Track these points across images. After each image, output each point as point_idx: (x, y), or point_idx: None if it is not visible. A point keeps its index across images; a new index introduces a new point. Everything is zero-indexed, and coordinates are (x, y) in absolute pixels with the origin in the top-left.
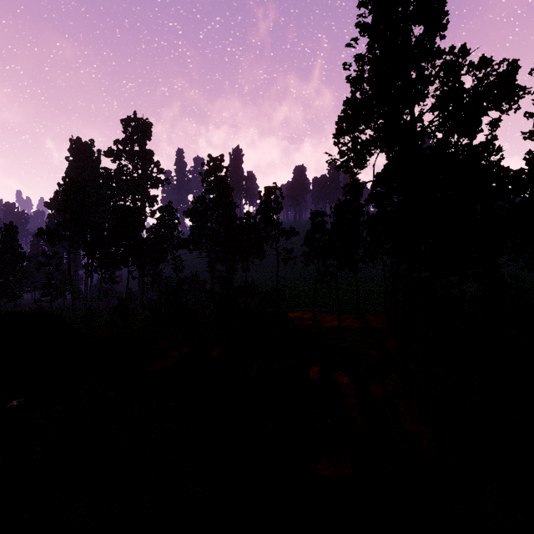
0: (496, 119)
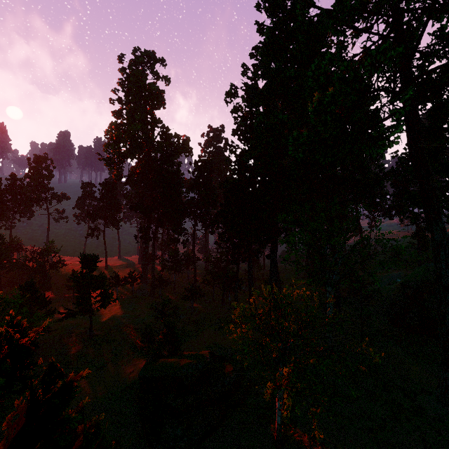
0: (180, 162)
